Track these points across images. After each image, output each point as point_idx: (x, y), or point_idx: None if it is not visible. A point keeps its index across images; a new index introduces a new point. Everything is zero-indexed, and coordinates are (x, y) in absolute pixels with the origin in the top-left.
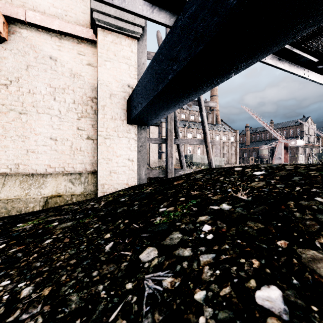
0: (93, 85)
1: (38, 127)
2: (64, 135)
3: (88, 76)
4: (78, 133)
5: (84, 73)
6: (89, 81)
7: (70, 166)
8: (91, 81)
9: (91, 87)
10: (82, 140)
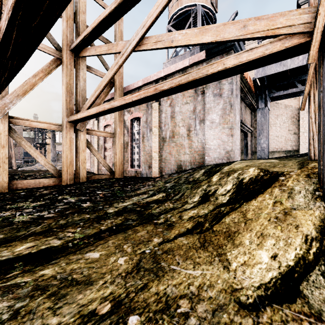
0: (297, 108)
1: (271, 132)
2: (282, 134)
3: (294, 105)
4: (288, 132)
5: (291, 104)
6: (294, 107)
7: (285, 147)
8: (296, 106)
9: (295, 109)
10: (290, 135)
